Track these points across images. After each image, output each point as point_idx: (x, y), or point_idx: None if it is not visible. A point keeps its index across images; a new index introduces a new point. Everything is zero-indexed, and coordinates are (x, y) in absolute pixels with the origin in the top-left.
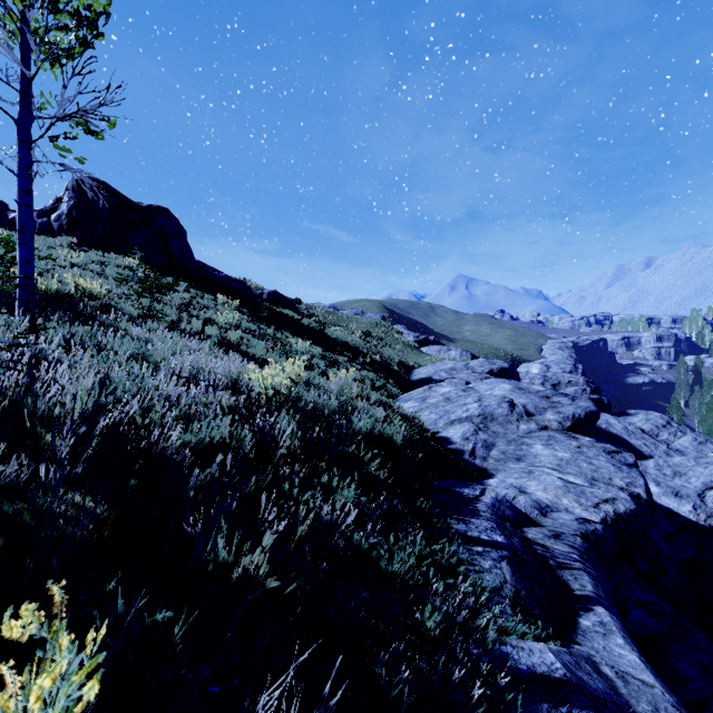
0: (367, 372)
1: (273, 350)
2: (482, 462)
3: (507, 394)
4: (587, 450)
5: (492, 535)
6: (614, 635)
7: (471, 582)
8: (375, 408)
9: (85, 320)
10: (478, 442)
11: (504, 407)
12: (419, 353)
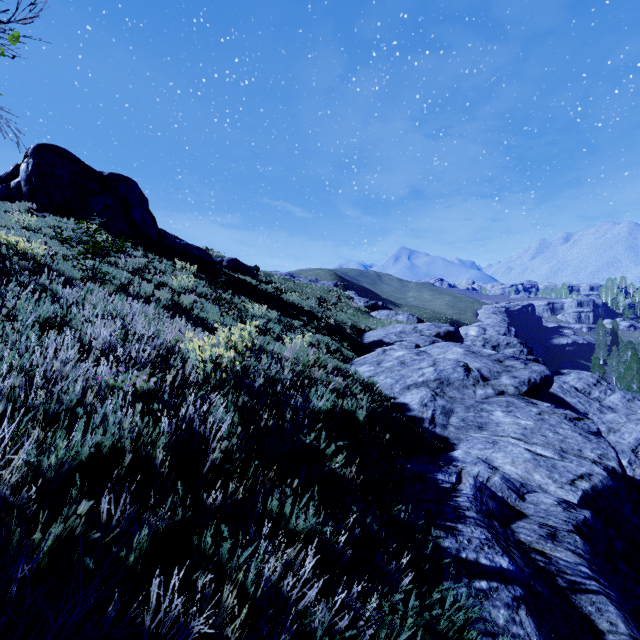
0: (322, 336)
1: (227, 314)
2: (443, 431)
3: (461, 358)
4: (549, 417)
5: (493, 556)
6: None
7: None
8: (334, 378)
9: (1, 280)
10: (437, 409)
11: (459, 371)
12: (369, 317)
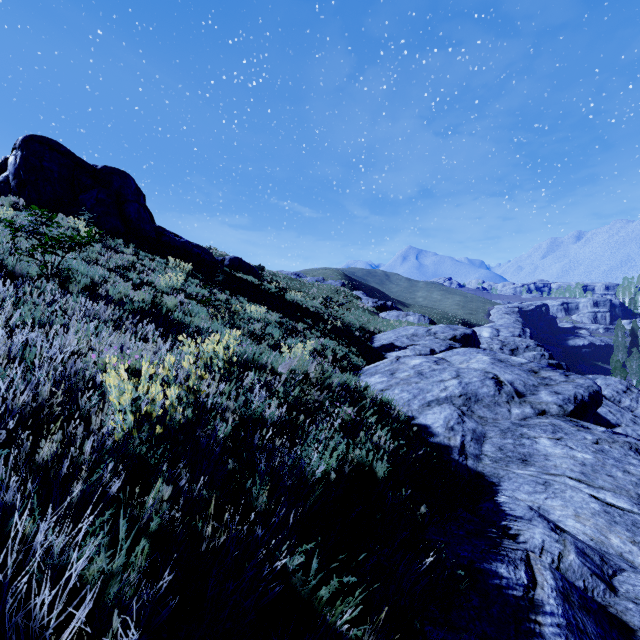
0: (327, 340)
1: (216, 318)
2: (476, 463)
3: (488, 369)
4: (609, 447)
5: None
6: None
7: None
8: (341, 405)
9: None
10: (466, 434)
11: (489, 385)
12: (378, 318)
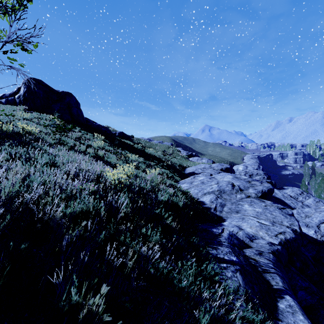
0: (164, 170)
1: (120, 159)
2: (220, 213)
3: (230, 180)
4: (269, 207)
5: (230, 256)
6: (297, 313)
7: (223, 287)
8: (169, 188)
9: (24, 145)
10: (217, 204)
11: (229, 186)
12: (188, 160)
